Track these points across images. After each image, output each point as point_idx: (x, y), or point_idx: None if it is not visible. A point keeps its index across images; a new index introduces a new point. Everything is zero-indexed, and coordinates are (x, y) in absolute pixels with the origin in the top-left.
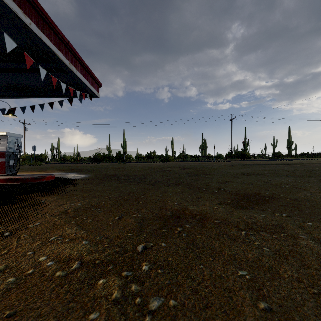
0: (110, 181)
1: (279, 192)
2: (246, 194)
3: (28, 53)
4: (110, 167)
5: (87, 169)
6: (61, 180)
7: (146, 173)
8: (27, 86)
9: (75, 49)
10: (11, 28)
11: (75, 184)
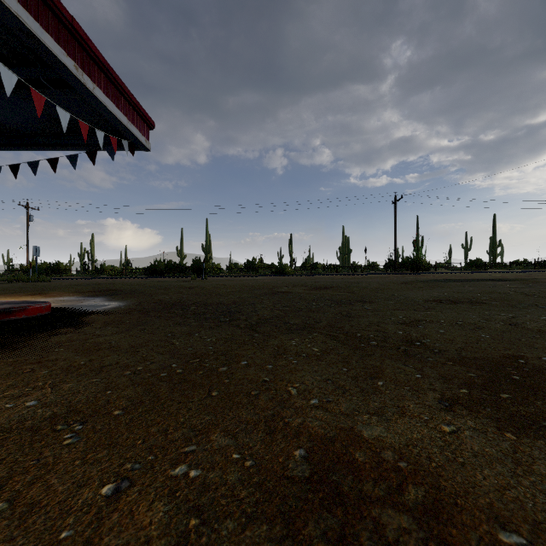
0: (161, 318)
1: None
2: (493, 364)
3: None
4: (173, 287)
5: (128, 291)
6: (63, 315)
7: (241, 300)
8: (2, 123)
9: (90, 40)
10: None
11: (84, 326)
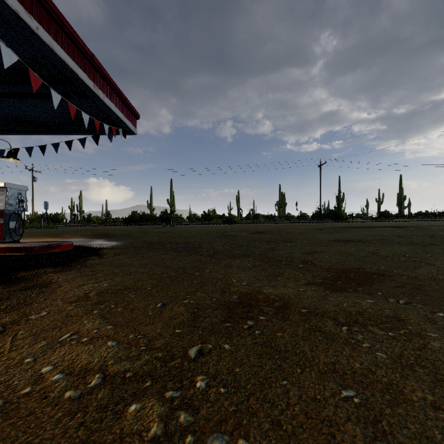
0: (151, 251)
1: (391, 268)
2: (344, 271)
3: (36, 71)
4: (151, 232)
5: (119, 235)
6: (83, 249)
7: (202, 240)
8: (35, 117)
9: (102, 66)
10: (11, 35)
11: (103, 255)
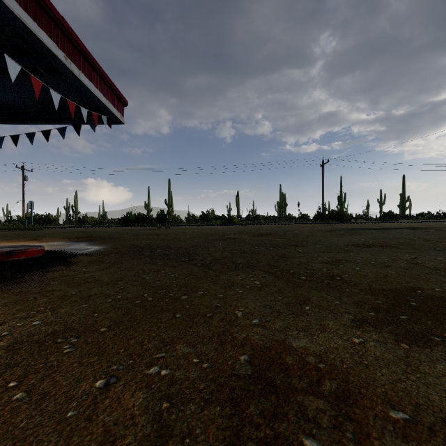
0: (134, 258)
1: None
2: (396, 293)
3: None
4: (143, 234)
5: (106, 237)
6: (55, 256)
7: (197, 244)
8: (5, 102)
9: (76, 35)
10: None
11: (72, 264)
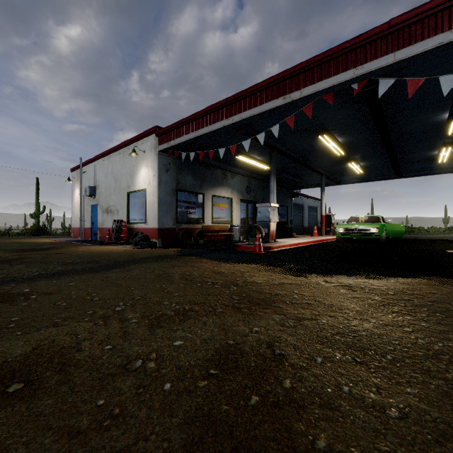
0: None
1: None
2: None
3: None
4: None
5: None
6: None
7: None
8: None
9: None
10: None
11: None
